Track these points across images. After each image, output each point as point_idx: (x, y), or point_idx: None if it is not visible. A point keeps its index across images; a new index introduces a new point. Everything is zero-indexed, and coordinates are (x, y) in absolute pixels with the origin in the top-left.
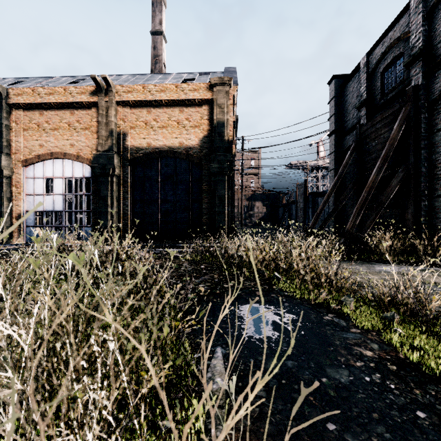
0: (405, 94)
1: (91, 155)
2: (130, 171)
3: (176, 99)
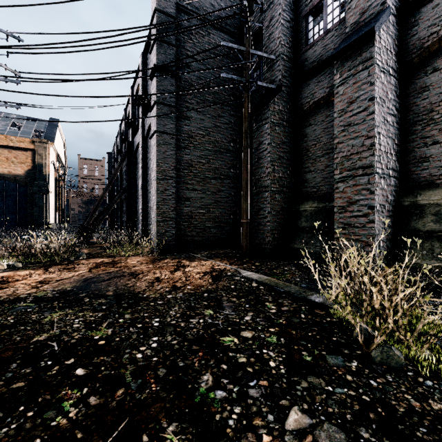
0: None
1: None
2: None
3: (5, 145)
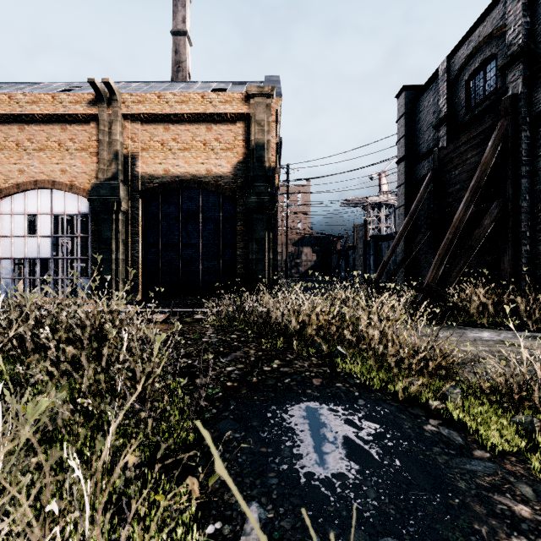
0: (499, 106)
1: (90, 184)
2: (141, 207)
3: (201, 113)
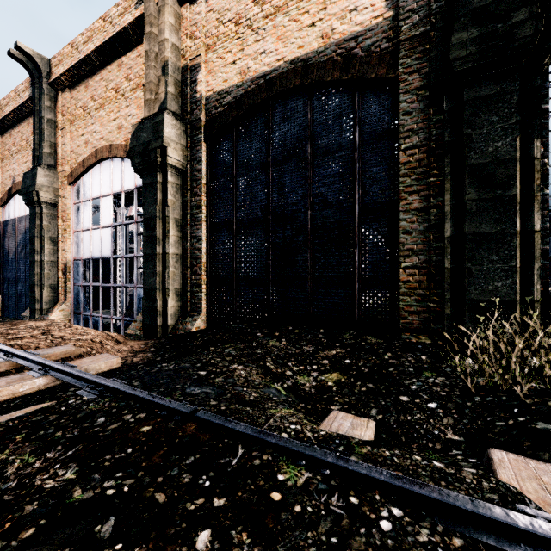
0: None
1: None
2: (206, 156)
3: None
